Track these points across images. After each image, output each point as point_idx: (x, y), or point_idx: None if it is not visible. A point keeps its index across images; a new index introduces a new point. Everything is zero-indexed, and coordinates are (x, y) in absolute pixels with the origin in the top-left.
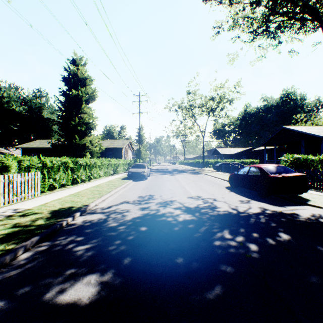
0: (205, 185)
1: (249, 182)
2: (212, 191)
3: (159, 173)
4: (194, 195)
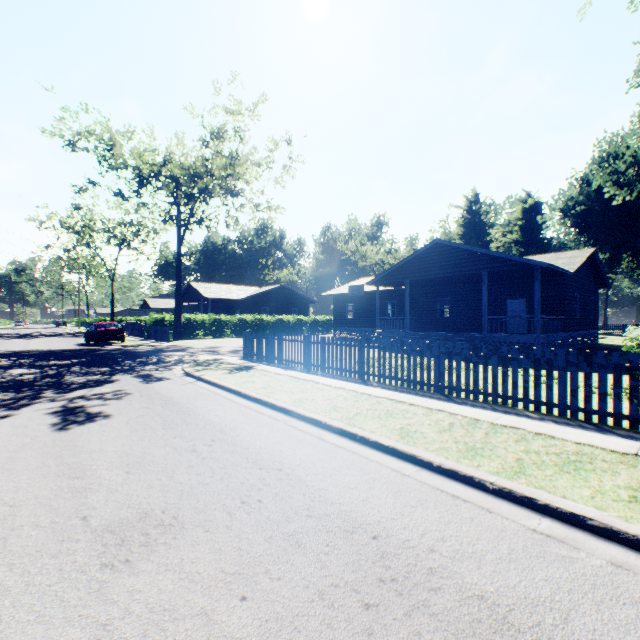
0: (59, 343)
1: (91, 336)
2: (58, 345)
3: (5, 338)
4: (31, 347)
